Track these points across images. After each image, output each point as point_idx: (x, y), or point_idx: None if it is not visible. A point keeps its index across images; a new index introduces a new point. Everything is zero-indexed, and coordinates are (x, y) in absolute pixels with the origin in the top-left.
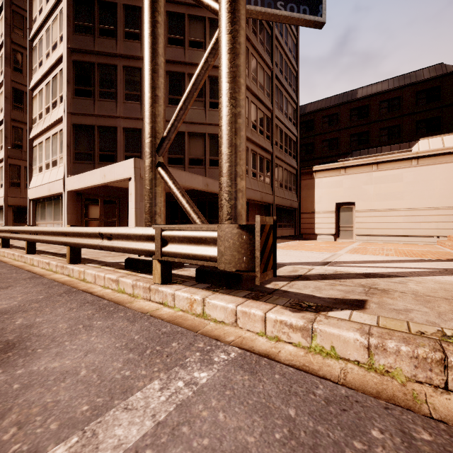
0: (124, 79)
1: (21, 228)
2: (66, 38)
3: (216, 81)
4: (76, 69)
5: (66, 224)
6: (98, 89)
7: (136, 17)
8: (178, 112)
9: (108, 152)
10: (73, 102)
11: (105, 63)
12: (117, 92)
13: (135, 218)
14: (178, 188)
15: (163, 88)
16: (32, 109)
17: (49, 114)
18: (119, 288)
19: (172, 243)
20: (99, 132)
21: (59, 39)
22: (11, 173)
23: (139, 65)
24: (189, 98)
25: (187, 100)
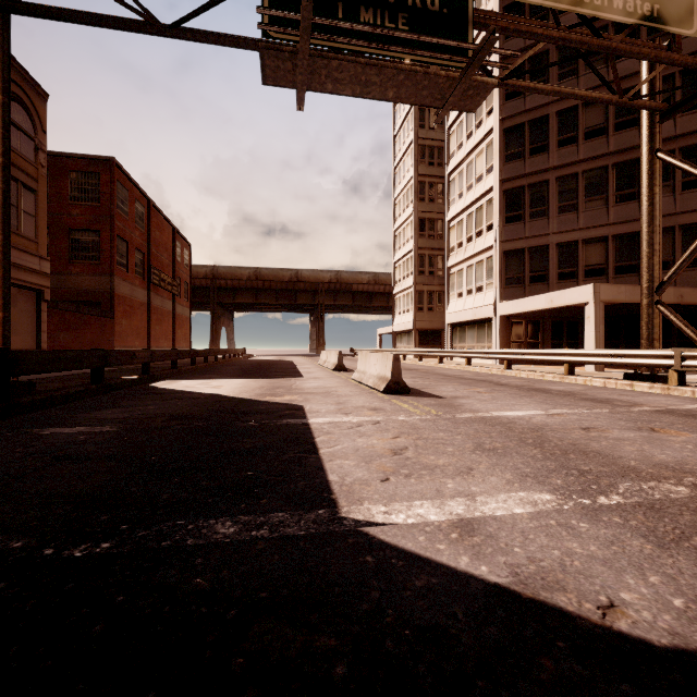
0: (557, 191)
1: (501, 351)
2: (498, 172)
3: (693, 152)
4: (506, 198)
5: (497, 347)
6: (527, 211)
7: (572, 118)
8: (681, 263)
9: (539, 272)
10: (503, 230)
11: (535, 182)
12: (548, 208)
13: (594, 341)
14: (680, 321)
15: (659, 242)
16: (449, 239)
17: (472, 243)
18: (633, 389)
19: (690, 360)
20: (529, 253)
21: (485, 172)
22: (417, 298)
23: (575, 170)
24: (694, 253)
25: (692, 255)
